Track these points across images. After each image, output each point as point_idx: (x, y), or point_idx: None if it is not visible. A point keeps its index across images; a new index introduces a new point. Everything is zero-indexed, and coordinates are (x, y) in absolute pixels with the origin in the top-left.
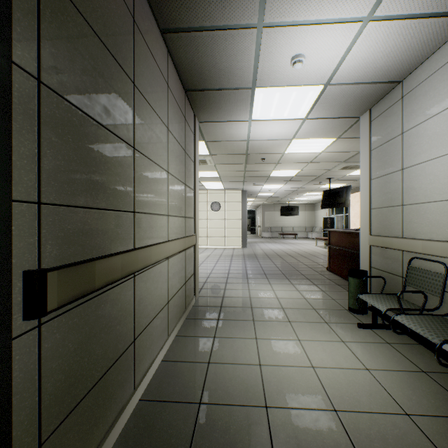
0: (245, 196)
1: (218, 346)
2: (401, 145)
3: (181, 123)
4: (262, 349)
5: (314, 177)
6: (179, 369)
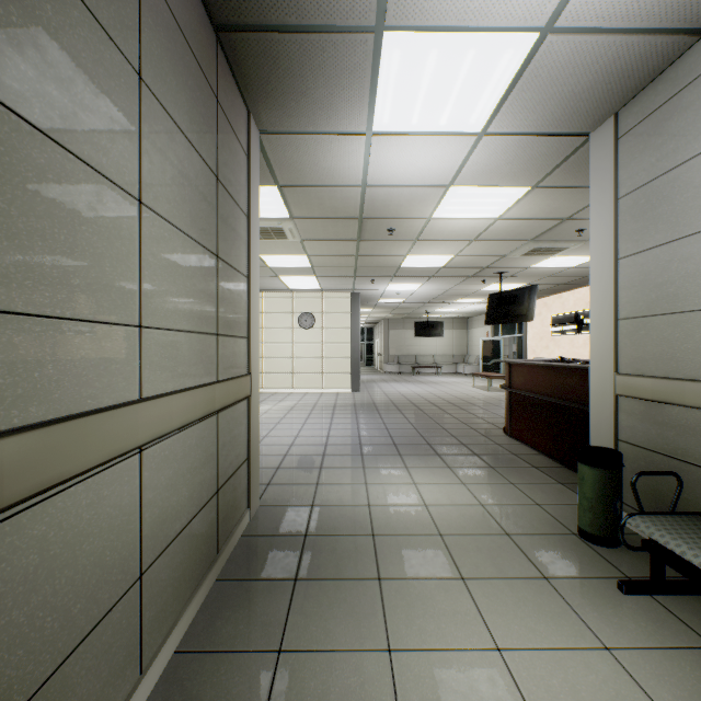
0: (357, 303)
1: (287, 692)
2: None
3: (202, 101)
4: (409, 700)
5: (476, 270)
6: None
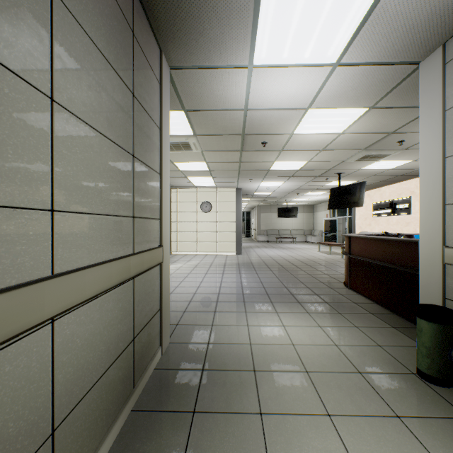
0: (240, 195)
1: None
2: None
3: (119, 30)
4: None
5: (322, 172)
6: None
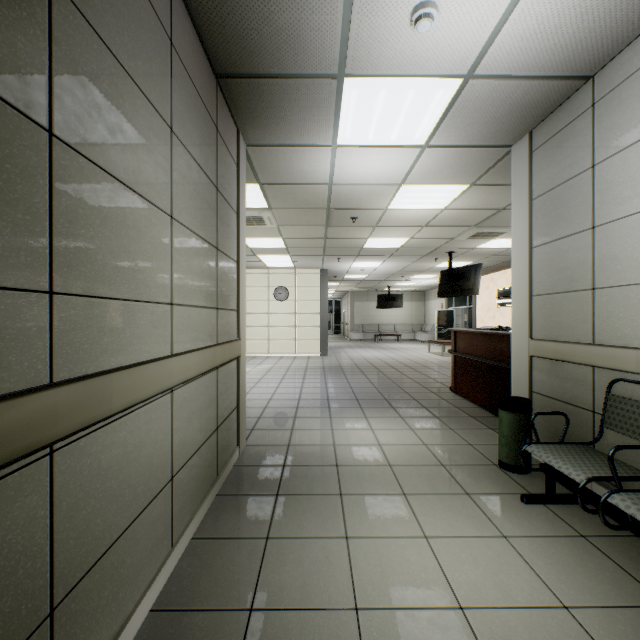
0: (326, 278)
1: (274, 560)
2: (591, 186)
3: (207, 133)
4: (360, 565)
5: (429, 250)
6: (185, 634)
